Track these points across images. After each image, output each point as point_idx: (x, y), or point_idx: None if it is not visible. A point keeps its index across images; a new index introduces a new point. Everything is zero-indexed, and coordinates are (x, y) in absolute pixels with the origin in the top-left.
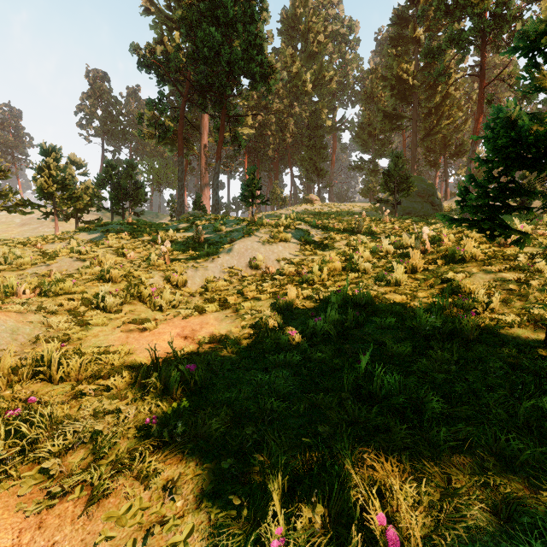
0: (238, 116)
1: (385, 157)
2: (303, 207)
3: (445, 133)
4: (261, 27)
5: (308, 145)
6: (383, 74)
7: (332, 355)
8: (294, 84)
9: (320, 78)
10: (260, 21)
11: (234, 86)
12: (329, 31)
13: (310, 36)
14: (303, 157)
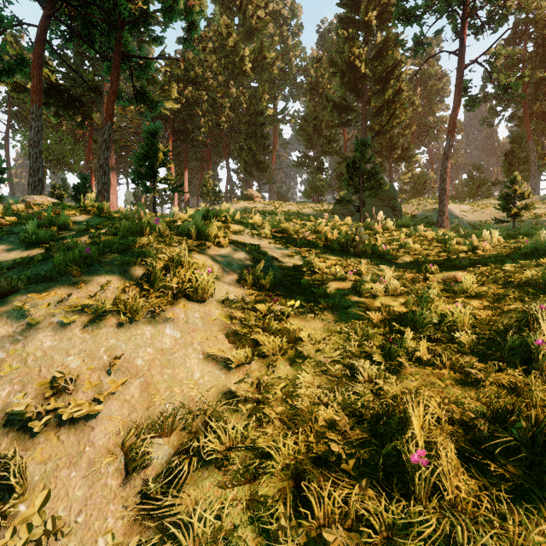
0: (143, 58)
1: (333, 154)
2: (242, 204)
3: (393, 134)
4: None
5: (247, 132)
6: (332, 59)
7: None
8: (230, 60)
9: (261, 59)
10: None
11: (141, 20)
12: (270, 10)
13: (249, 7)
14: (241, 146)
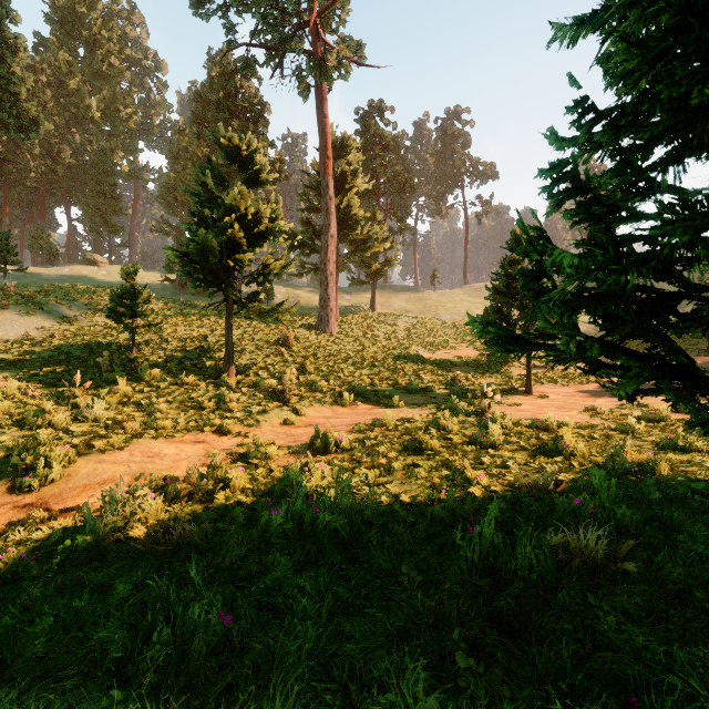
0: None
1: None
2: (83, 269)
3: None
4: (17, 69)
5: (94, 191)
6: (186, 146)
7: (58, 359)
8: (72, 102)
9: (114, 109)
10: (14, 58)
11: None
12: (128, 53)
13: (98, 52)
14: (87, 203)
